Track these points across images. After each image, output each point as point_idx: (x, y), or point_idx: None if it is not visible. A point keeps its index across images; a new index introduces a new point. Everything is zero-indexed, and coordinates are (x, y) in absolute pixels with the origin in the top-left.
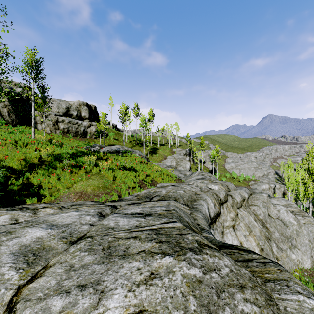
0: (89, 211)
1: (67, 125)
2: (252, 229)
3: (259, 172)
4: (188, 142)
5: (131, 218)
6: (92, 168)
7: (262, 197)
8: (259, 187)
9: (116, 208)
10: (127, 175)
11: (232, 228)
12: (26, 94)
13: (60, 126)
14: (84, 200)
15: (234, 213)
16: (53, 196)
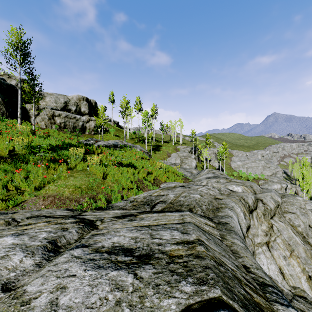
0: (37, 236)
1: (64, 119)
2: (294, 248)
3: (267, 171)
4: (193, 139)
5: (103, 267)
6: (79, 163)
7: (298, 202)
8: (270, 186)
9: (91, 227)
10: (122, 173)
11: (266, 246)
12: (21, 88)
13: (56, 121)
14: (57, 207)
15: (266, 224)
16: (10, 201)
